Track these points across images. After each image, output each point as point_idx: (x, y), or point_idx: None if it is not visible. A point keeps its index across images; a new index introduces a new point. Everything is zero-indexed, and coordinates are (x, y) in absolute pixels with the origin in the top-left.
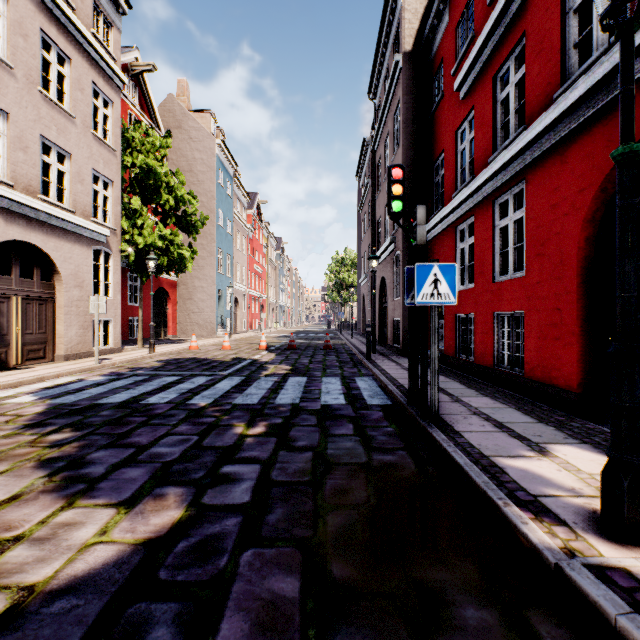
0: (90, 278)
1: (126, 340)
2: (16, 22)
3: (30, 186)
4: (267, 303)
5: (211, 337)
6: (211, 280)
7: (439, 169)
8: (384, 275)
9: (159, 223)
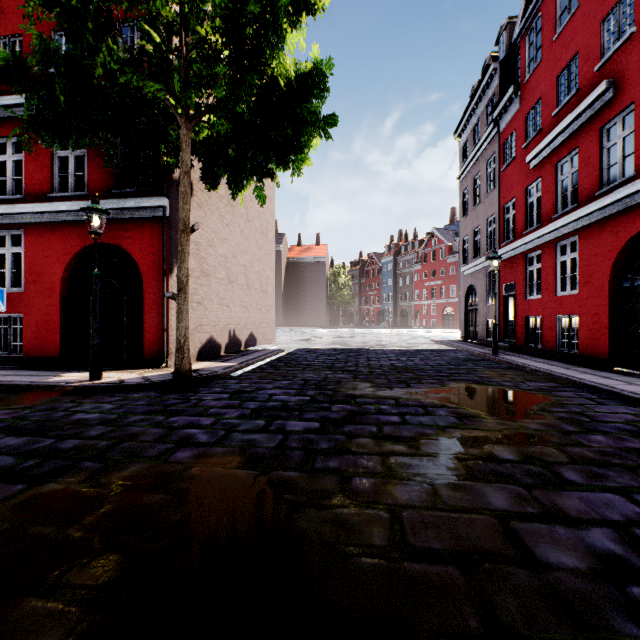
0: None
1: None
2: None
3: None
4: None
5: None
6: None
7: None
8: None
9: None
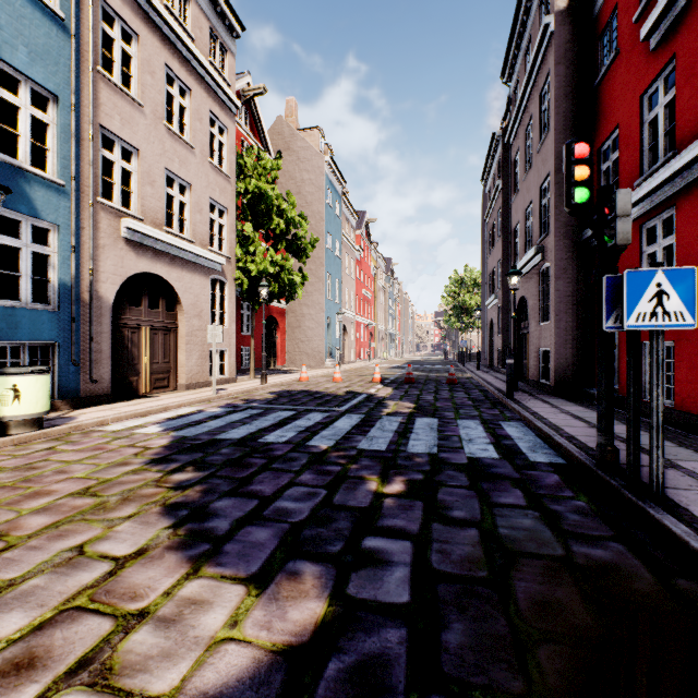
0: (207, 307)
1: (239, 370)
2: (145, 61)
3: (156, 219)
4: (376, 331)
5: (319, 367)
6: (319, 307)
7: (609, 152)
8: (524, 294)
9: (270, 248)
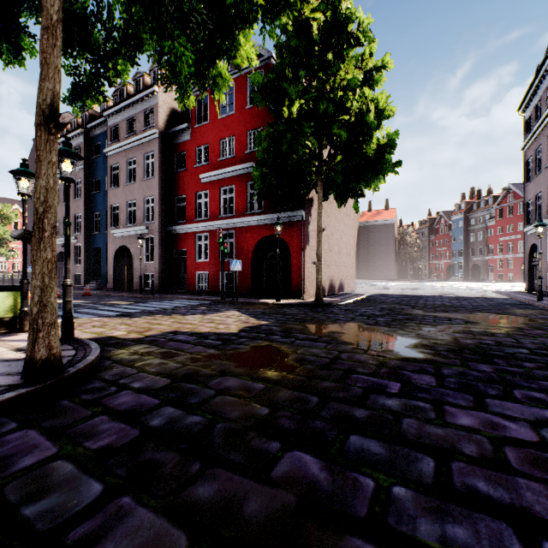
0: None
1: None
2: None
3: None
4: None
5: None
6: None
7: (181, 201)
8: (127, 245)
9: None
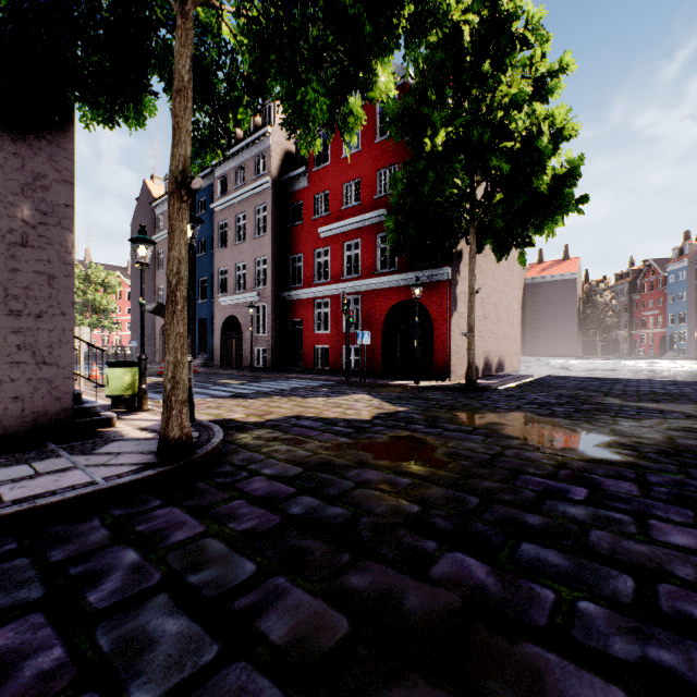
0: None
1: None
2: None
3: None
4: None
5: None
6: None
7: (296, 261)
8: (236, 315)
9: None
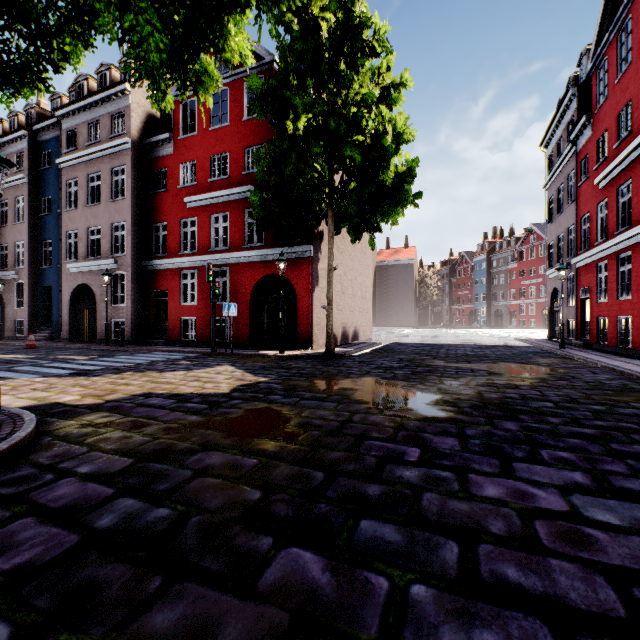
0: None
1: None
2: None
3: None
4: None
5: None
6: None
7: (160, 229)
8: (88, 283)
9: None
